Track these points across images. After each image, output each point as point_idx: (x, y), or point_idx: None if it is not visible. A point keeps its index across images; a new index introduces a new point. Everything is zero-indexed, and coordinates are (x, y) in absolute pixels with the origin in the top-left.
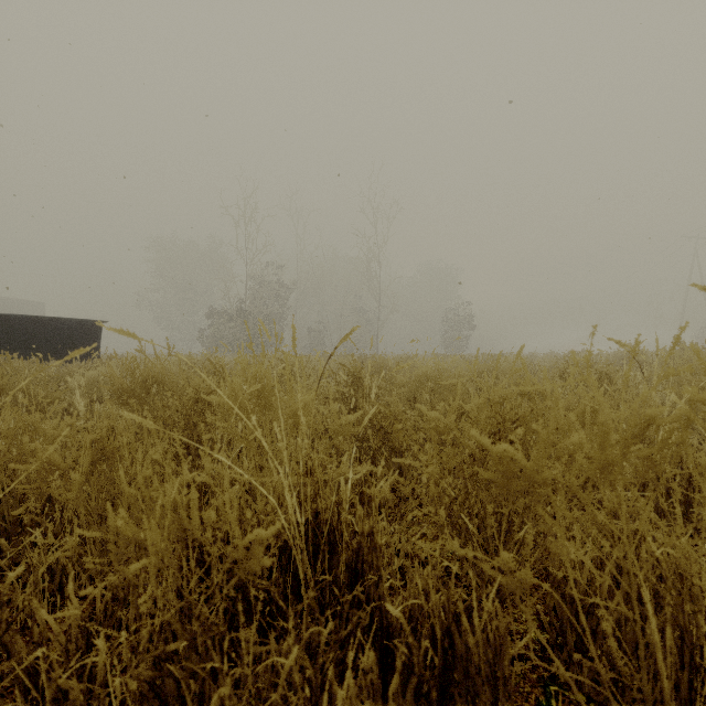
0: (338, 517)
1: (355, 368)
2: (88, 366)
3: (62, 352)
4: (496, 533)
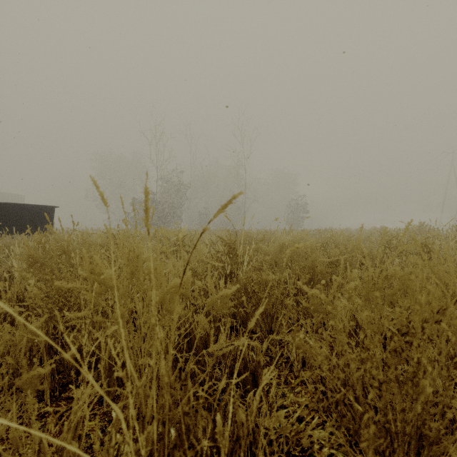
0: (213, 430)
1: (230, 241)
2: (30, 238)
3: (25, 228)
4: (413, 455)
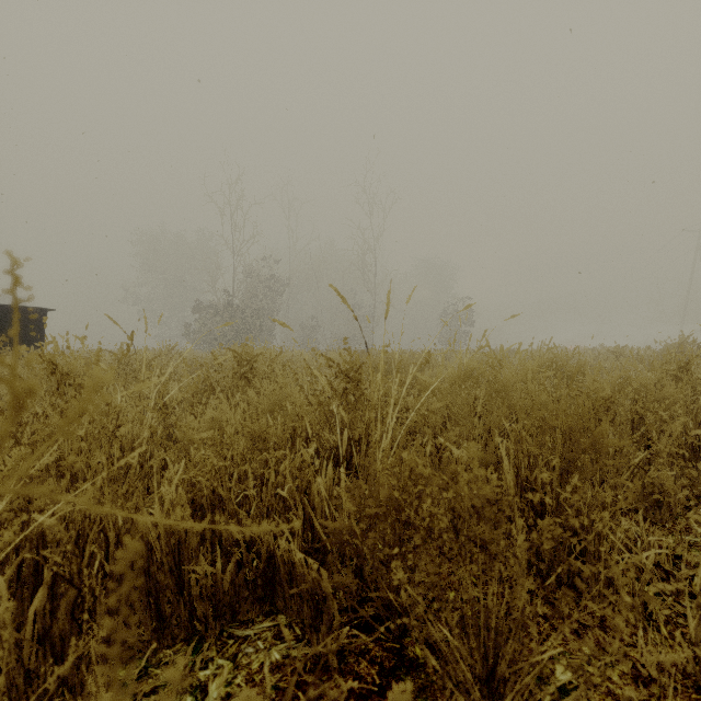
0: None
1: (350, 364)
2: None
3: None
4: None
